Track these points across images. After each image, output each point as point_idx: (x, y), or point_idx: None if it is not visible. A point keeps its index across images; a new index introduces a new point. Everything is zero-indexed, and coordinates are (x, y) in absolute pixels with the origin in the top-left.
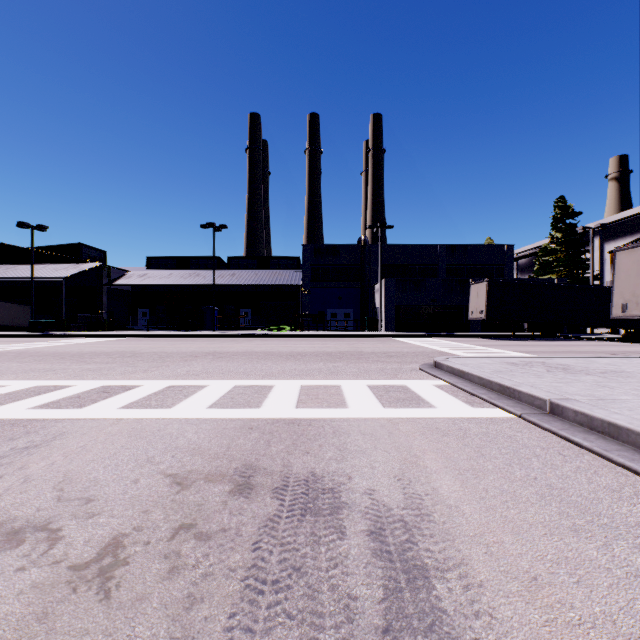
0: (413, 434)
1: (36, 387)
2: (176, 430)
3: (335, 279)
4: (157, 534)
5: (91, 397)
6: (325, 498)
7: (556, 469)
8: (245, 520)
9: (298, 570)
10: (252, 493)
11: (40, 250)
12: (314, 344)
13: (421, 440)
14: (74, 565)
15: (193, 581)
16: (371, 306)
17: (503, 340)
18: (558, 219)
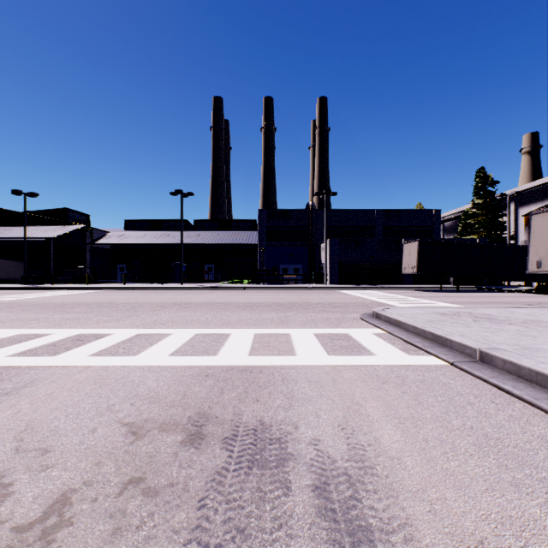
0: (355, 381)
1: (18, 335)
2: (138, 377)
3: (286, 239)
4: (106, 489)
5: (66, 345)
6: (272, 449)
7: (490, 418)
8: (193, 473)
9: (242, 532)
10: (202, 443)
11: (32, 214)
12: (268, 295)
13: (363, 387)
14: (18, 526)
15: (135, 545)
16: (318, 262)
17: (432, 292)
18: (479, 187)
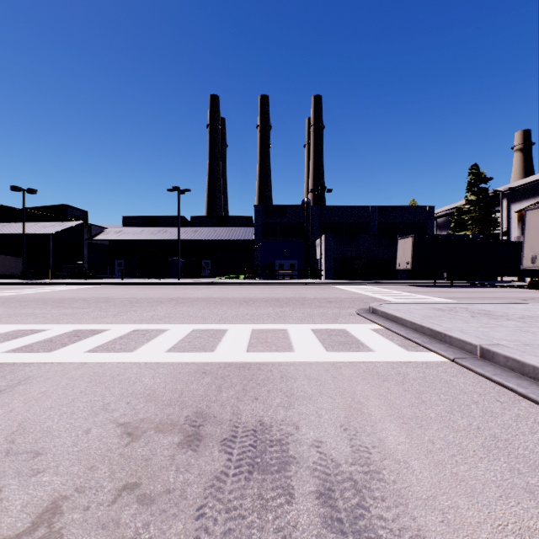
0: (355, 379)
1: (15, 331)
2: (134, 374)
3: (282, 235)
4: (99, 496)
5: (62, 341)
6: (273, 451)
7: (497, 417)
8: (191, 479)
9: None
10: (200, 445)
11: (31, 210)
12: (264, 291)
13: (363, 385)
14: (4, 538)
15: None
16: (313, 258)
17: (426, 287)
18: (472, 184)
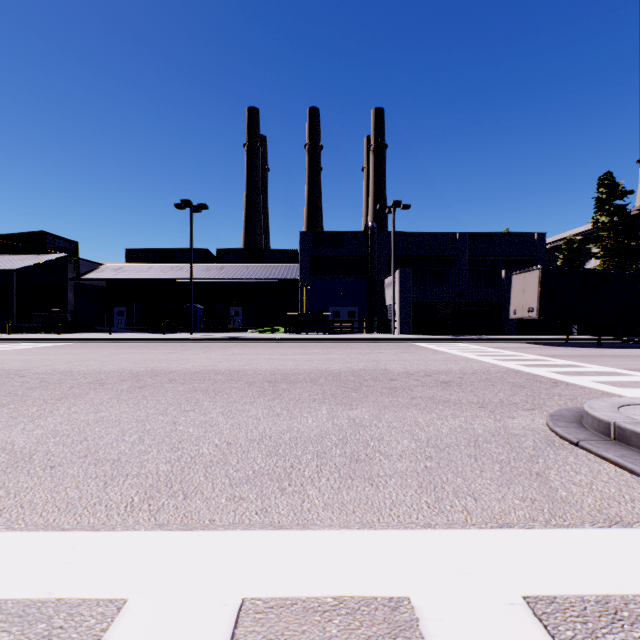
0: None
1: None
2: None
3: (338, 272)
4: None
5: None
6: None
7: None
8: None
9: None
10: None
11: None
12: (312, 354)
13: None
14: None
15: None
16: (380, 304)
17: (562, 346)
18: (604, 200)
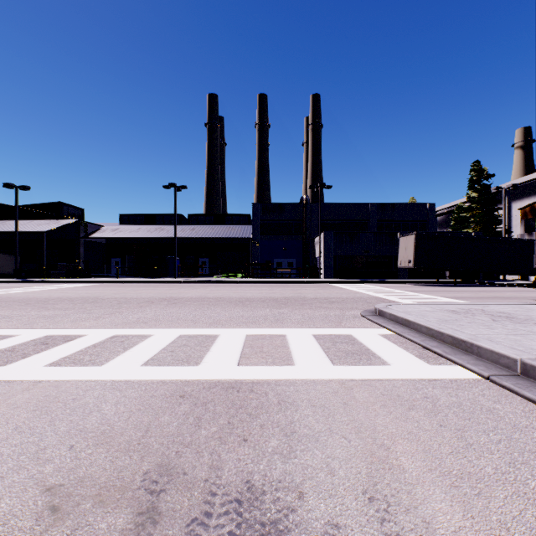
0: (373, 406)
1: None
2: (94, 399)
3: (280, 233)
4: None
5: (25, 350)
6: None
7: None
8: None
9: None
10: (154, 535)
11: (26, 208)
12: (262, 290)
13: (385, 416)
14: None
15: None
16: (312, 256)
17: (429, 286)
18: (474, 181)
